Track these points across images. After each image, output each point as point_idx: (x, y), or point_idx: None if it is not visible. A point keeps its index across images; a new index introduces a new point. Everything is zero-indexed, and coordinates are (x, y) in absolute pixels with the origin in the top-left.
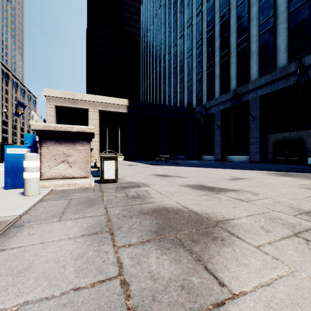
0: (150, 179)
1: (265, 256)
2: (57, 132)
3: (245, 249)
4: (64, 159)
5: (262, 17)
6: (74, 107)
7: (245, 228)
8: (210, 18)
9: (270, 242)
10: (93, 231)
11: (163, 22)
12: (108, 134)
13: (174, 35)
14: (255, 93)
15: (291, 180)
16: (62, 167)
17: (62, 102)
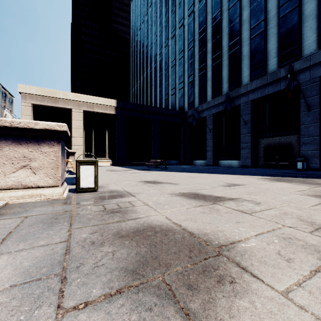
0: (138, 186)
1: (303, 315)
2: (15, 129)
3: (268, 299)
4: (26, 164)
5: (253, 20)
6: (54, 106)
7: (258, 257)
8: (202, 19)
9: (300, 282)
10: (34, 274)
11: (154, 20)
12: (94, 137)
13: (165, 35)
14: (247, 97)
15: (288, 185)
16: (22, 174)
17: (41, 100)
